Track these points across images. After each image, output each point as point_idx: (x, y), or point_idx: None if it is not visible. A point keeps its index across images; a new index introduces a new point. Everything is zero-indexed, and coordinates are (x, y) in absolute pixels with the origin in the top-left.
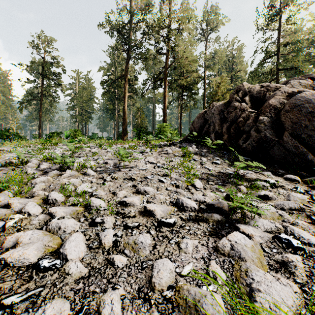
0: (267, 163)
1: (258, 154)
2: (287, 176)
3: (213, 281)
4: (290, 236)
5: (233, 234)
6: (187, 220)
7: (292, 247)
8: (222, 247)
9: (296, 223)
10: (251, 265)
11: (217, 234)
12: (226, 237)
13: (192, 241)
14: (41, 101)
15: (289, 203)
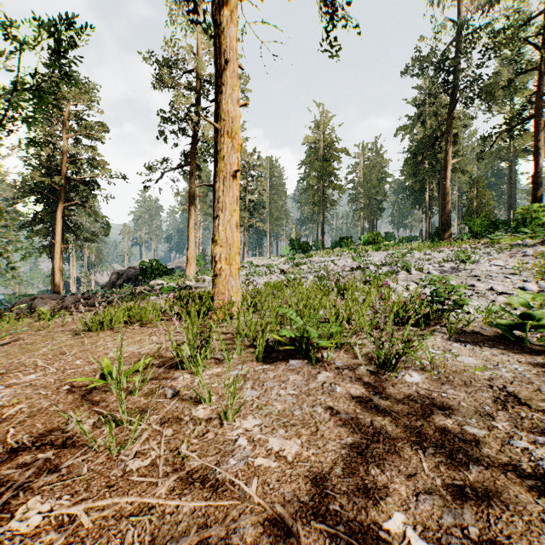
0: None
1: None
2: None
3: None
4: None
5: None
6: None
7: None
8: None
9: None
10: None
11: None
12: None
13: None
14: (324, 199)
15: None
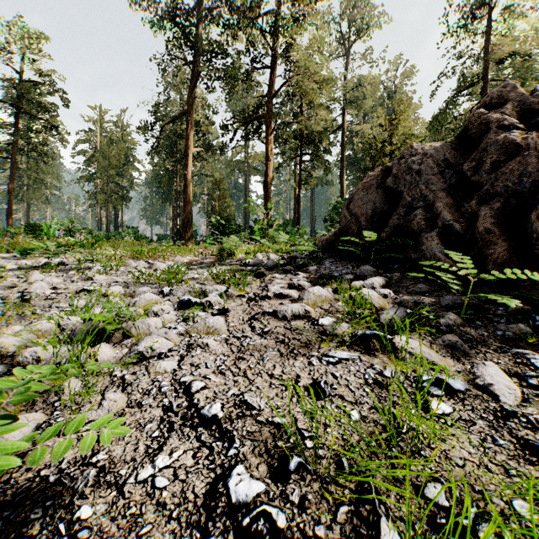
0: None
1: None
2: None
3: None
4: None
5: None
6: None
7: None
8: None
9: None
10: None
11: None
12: None
13: None
14: (13, 160)
15: None
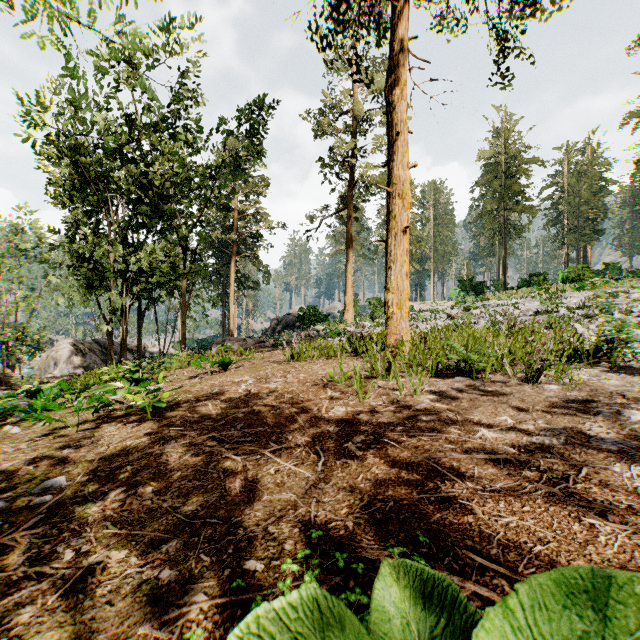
0: None
1: None
2: None
3: None
4: None
5: None
6: None
7: None
8: None
9: None
10: None
11: None
12: None
13: None
14: (506, 227)
15: None
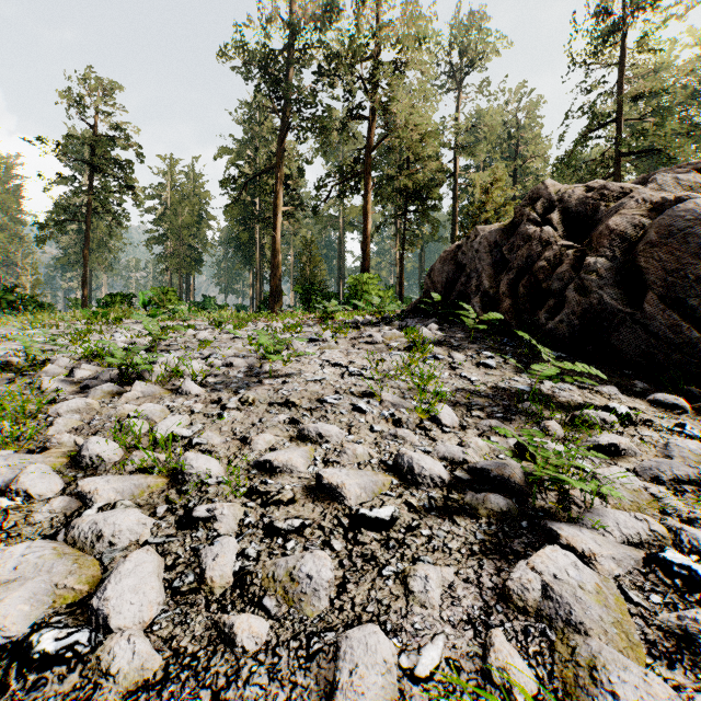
0: (606, 366)
1: (583, 344)
2: (656, 398)
3: (503, 697)
4: (689, 558)
5: (545, 554)
6: (425, 510)
7: (700, 589)
8: (520, 592)
9: (699, 520)
10: (603, 646)
11: (501, 549)
12: (527, 561)
13: (440, 572)
14: (88, 223)
15: (671, 464)
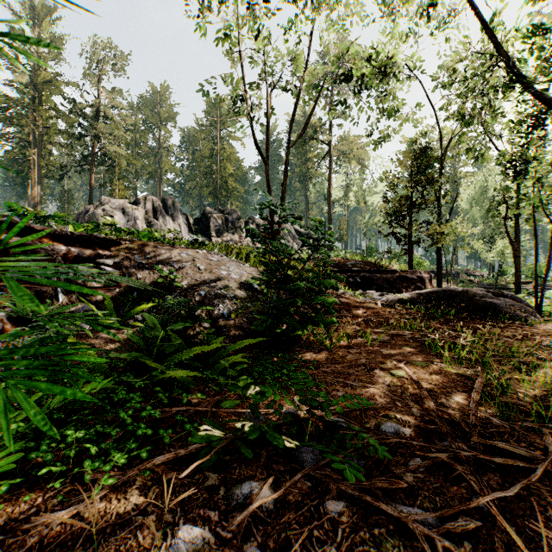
0: None
1: None
2: None
3: None
4: None
5: None
6: None
7: None
8: None
9: None
10: None
11: None
12: None
13: None
14: None
15: None
